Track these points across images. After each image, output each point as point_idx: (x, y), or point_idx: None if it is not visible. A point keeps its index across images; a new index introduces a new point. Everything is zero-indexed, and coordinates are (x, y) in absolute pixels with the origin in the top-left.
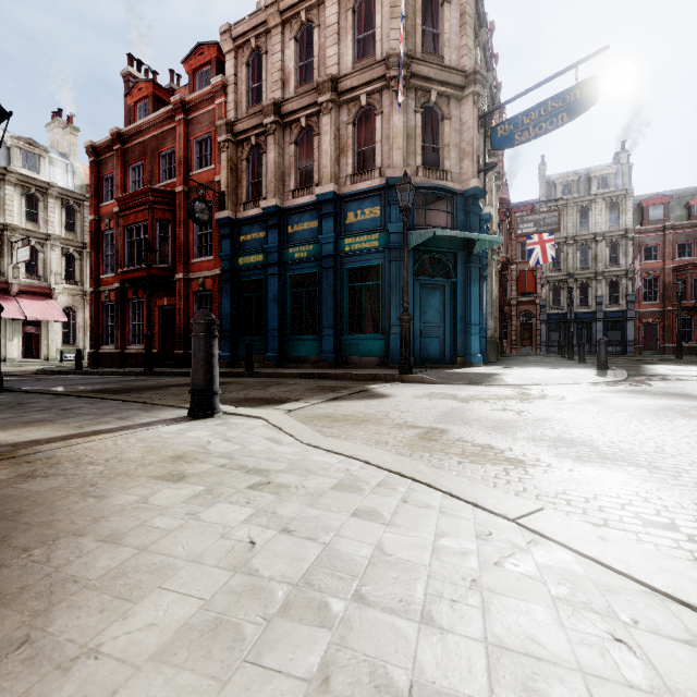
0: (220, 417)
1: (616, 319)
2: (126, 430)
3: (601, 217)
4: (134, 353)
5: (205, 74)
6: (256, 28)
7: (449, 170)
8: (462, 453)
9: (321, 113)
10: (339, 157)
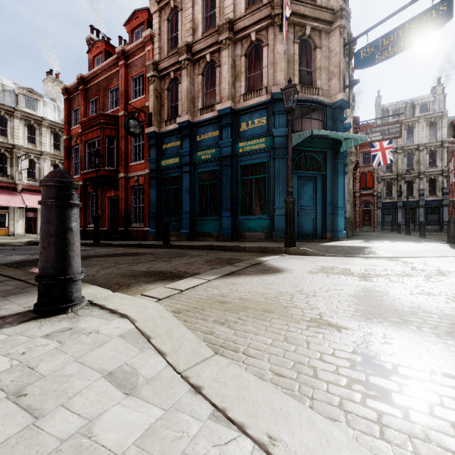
0: (75, 313)
1: (435, 206)
2: None
3: (423, 132)
4: (92, 230)
5: (139, 32)
6: None
7: (320, 87)
8: None
9: (221, 48)
10: (234, 82)
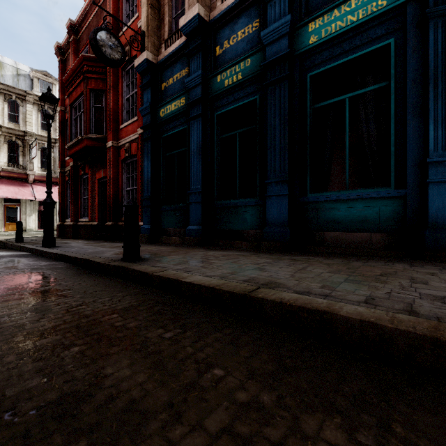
0: None
1: None
2: None
3: None
4: (82, 225)
5: None
6: None
7: None
8: None
9: None
10: None
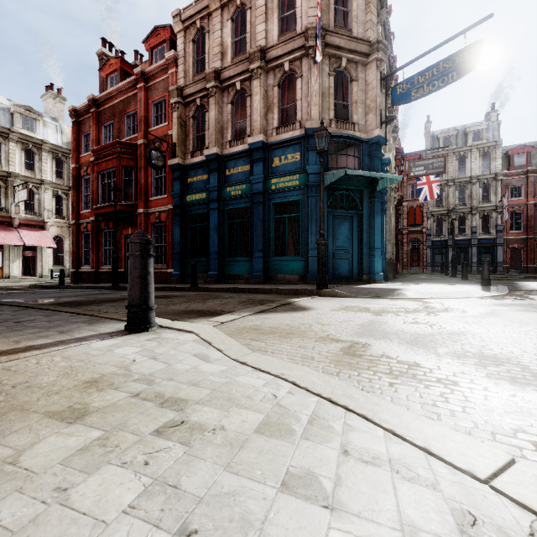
0: (154, 331)
1: (488, 245)
2: (58, 346)
3: (476, 163)
4: (106, 272)
5: (161, 51)
6: (200, 12)
7: (356, 122)
8: (390, 372)
9: (252, 78)
10: (266, 113)
